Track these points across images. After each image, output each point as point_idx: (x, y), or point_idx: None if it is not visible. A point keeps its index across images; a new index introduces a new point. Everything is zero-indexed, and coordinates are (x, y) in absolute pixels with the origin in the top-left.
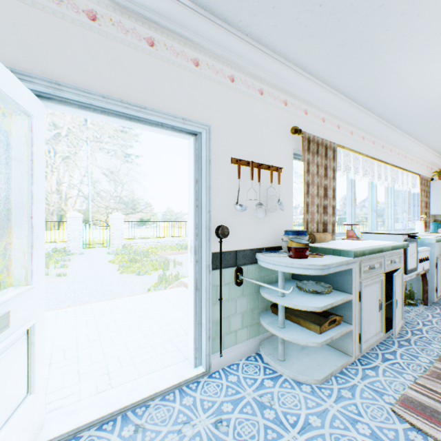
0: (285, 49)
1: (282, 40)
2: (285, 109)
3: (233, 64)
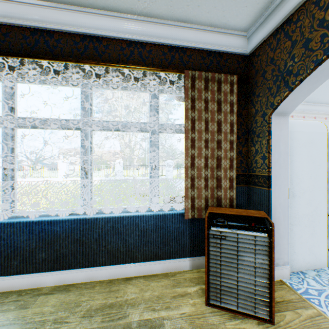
0: (326, 103)
1: (325, 102)
2: (325, 121)
3: (303, 112)
